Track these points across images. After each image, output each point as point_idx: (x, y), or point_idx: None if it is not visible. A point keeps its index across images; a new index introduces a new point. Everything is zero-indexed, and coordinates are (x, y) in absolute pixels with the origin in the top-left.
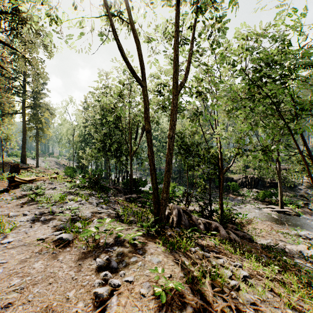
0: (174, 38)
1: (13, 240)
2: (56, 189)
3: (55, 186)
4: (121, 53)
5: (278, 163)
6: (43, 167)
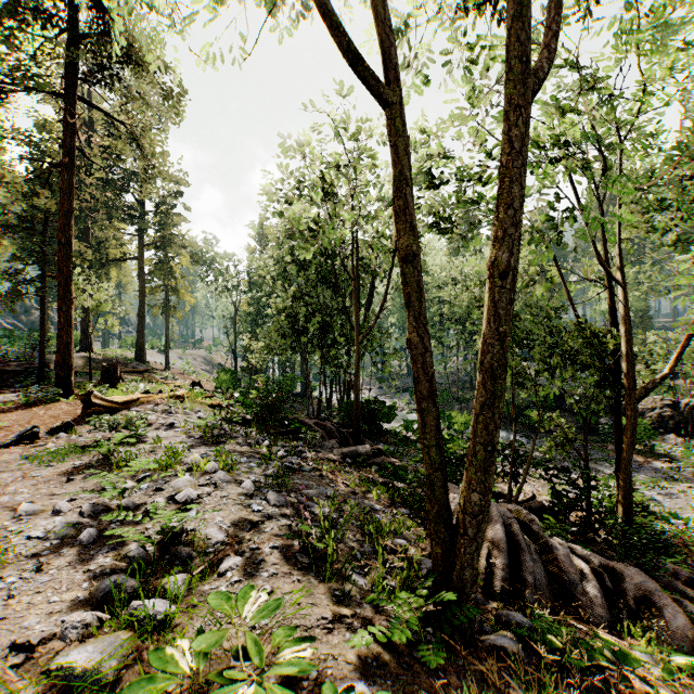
0: None
1: None
2: (176, 426)
3: (173, 418)
4: None
5: None
6: (178, 370)
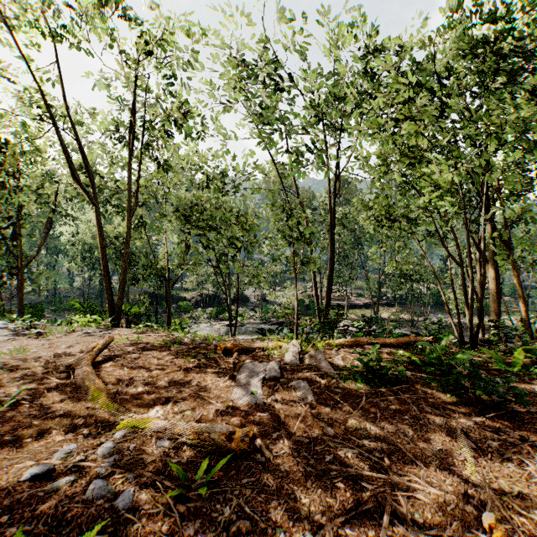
0: (129, 175)
1: None
2: None
3: None
4: (74, 173)
5: (228, 275)
6: None
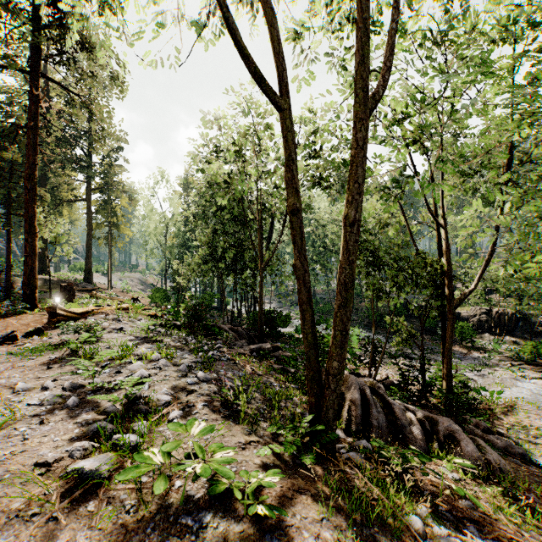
0: None
1: None
2: (124, 330)
3: (122, 324)
4: (232, 37)
5: None
6: (119, 289)
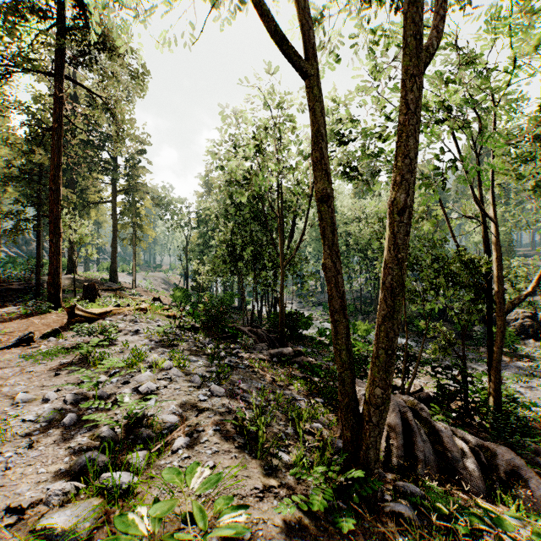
0: None
1: None
2: (140, 332)
3: (138, 326)
4: None
5: None
6: (143, 289)
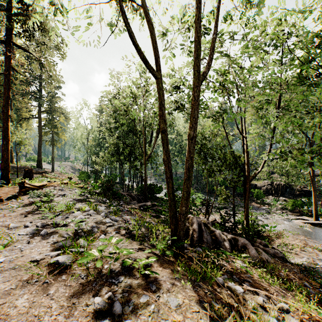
0: (196, 16)
1: (4, 260)
2: (66, 195)
3: (64, 192)
4: (131, 40)
5: (311, 168)
6: (58, 172)
